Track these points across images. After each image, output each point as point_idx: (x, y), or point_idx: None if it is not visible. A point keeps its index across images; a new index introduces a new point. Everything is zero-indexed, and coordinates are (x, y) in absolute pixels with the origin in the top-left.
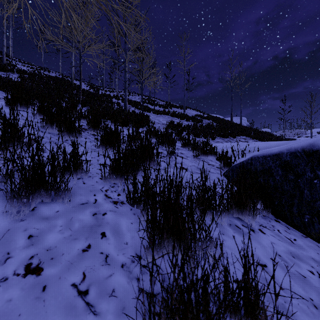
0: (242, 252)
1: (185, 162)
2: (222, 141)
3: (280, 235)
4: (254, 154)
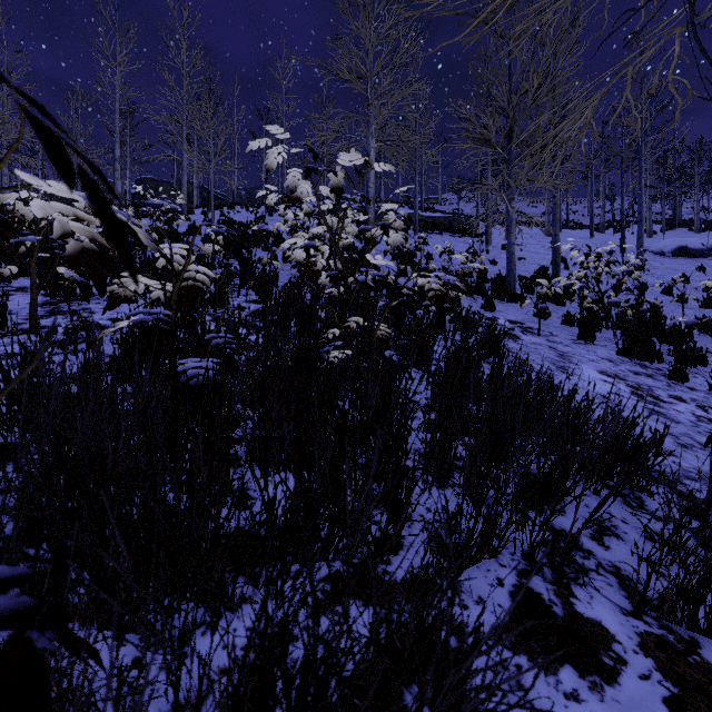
0: None
1: None
2: None
3: None
4: None
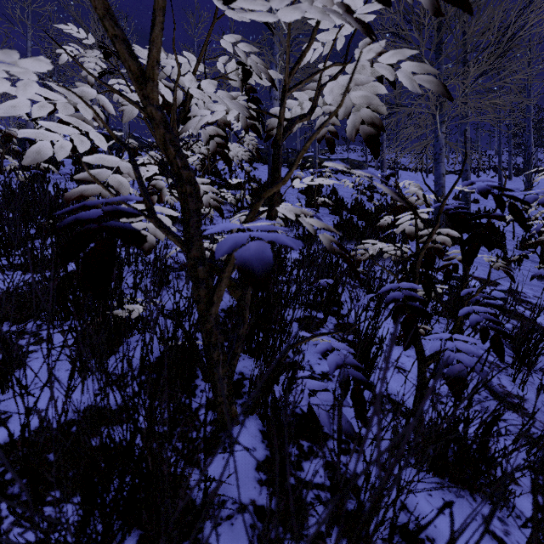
0: None
1: None
2: None
3: None
4: None
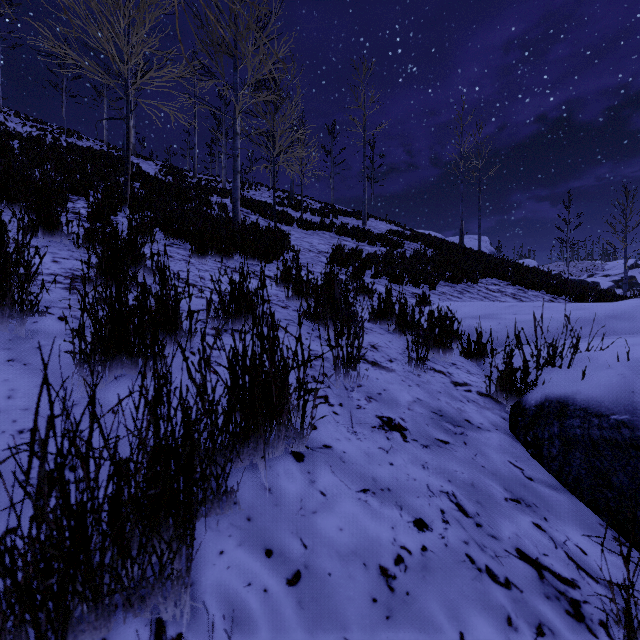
0: None
1: (391, 387)
2: (452, 292)
3: None
4: None
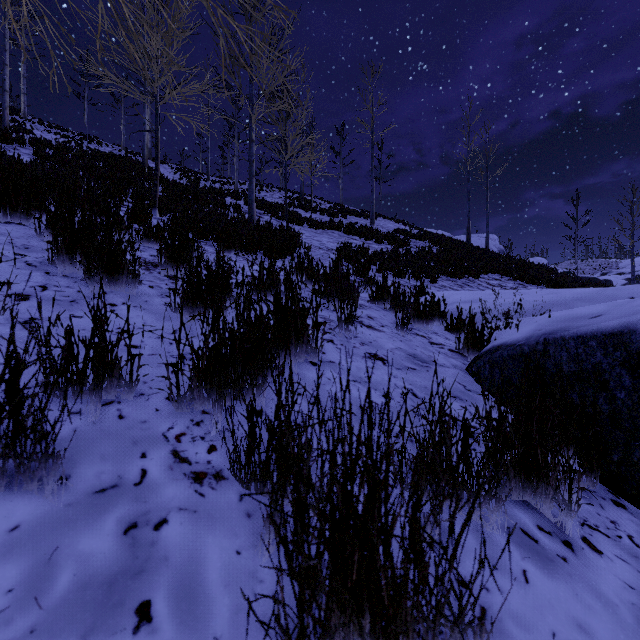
0: (559, 635)
1: (380, 340)
2: (453, 286)
3: (639, 554)
4: (548, 328)
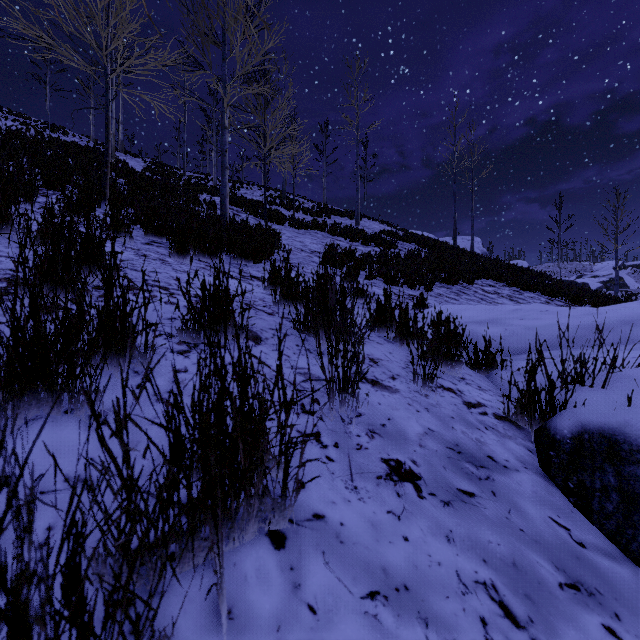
0: None
1: (396, 414)
2: (449, 294)
3: None
4: None
